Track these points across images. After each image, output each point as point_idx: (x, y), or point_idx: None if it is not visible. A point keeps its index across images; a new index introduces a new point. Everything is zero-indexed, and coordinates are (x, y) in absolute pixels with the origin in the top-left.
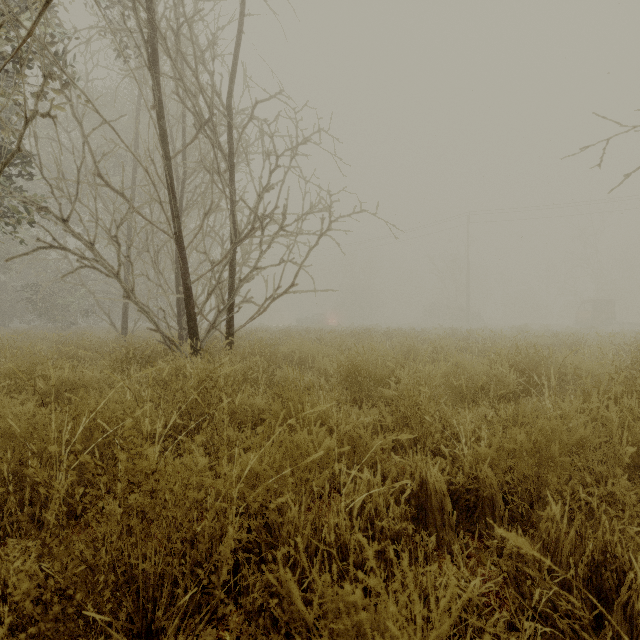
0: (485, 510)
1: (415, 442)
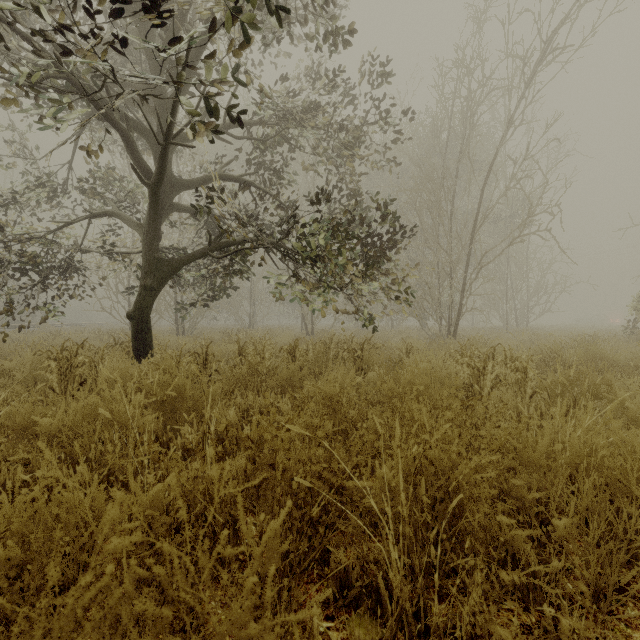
0: None
1: None
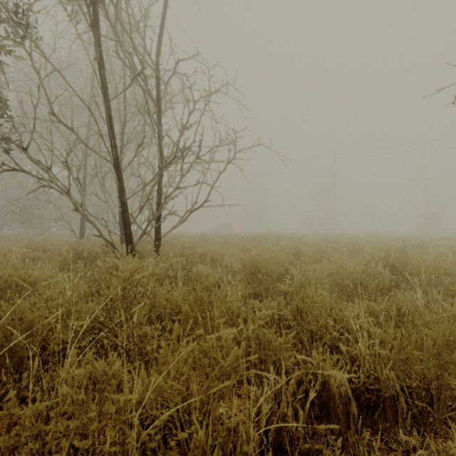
0: (386, 409)
1: (311, 335)
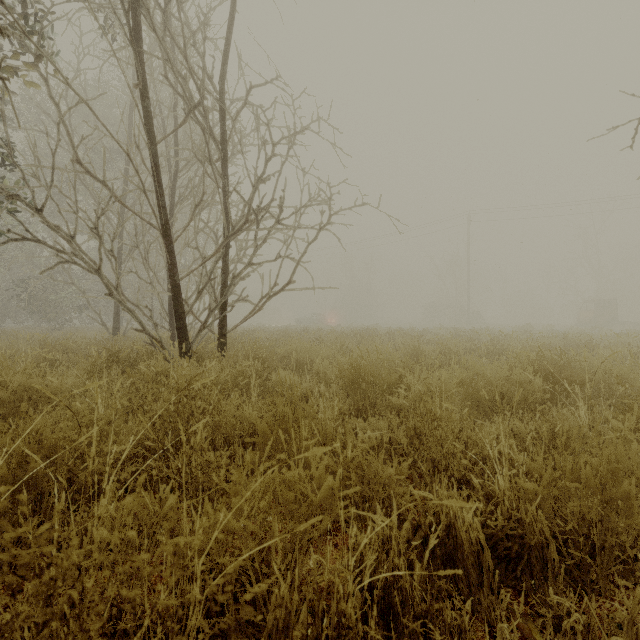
0: (532, 562)
1: (433, 465)
